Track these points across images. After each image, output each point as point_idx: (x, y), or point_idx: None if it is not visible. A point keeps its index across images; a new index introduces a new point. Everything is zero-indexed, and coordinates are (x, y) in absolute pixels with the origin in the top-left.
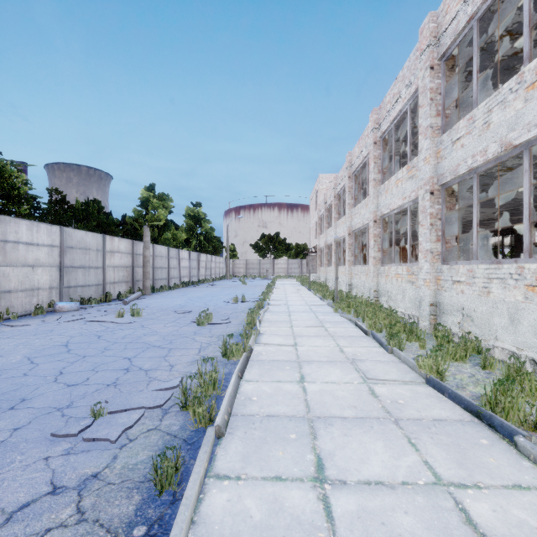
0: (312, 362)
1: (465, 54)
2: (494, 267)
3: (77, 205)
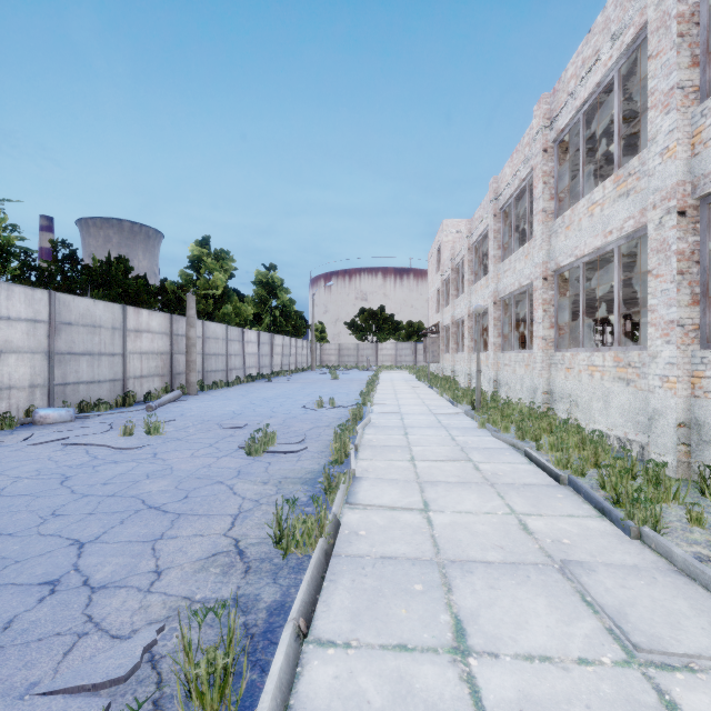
0: (471, 565)
1: None
2: None
3: (94, 265)
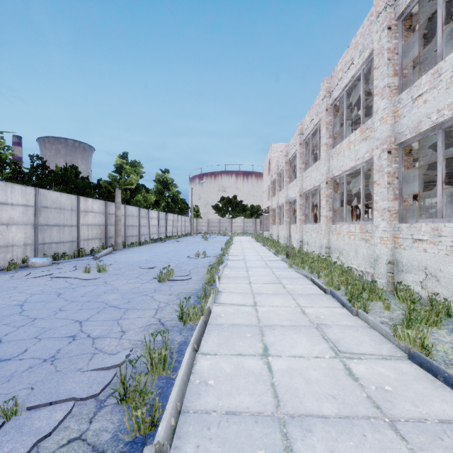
0: (274, 326)
1: (421, 14)
2: None
3: (57, 170)
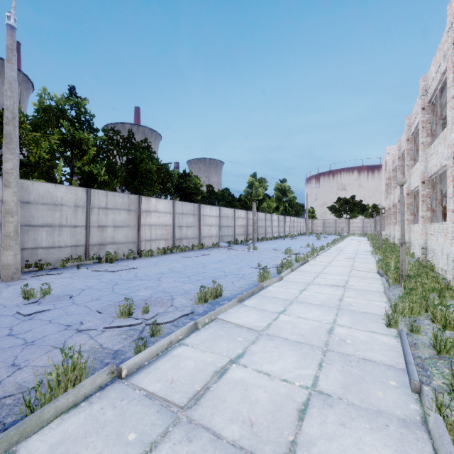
0: (333, 266)
1: None
2: (438, 226)
3: (218, 192)
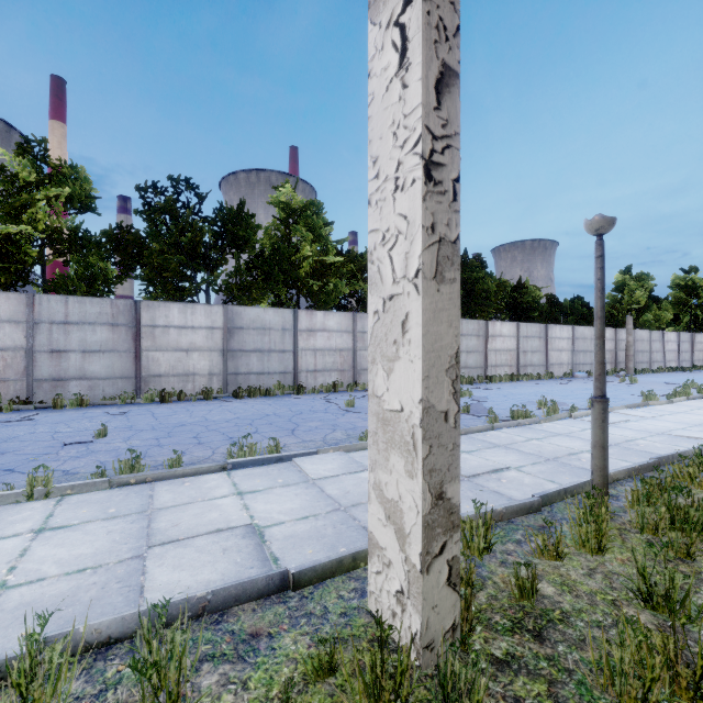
0: None
1: None
2: None
3: (565, 304)
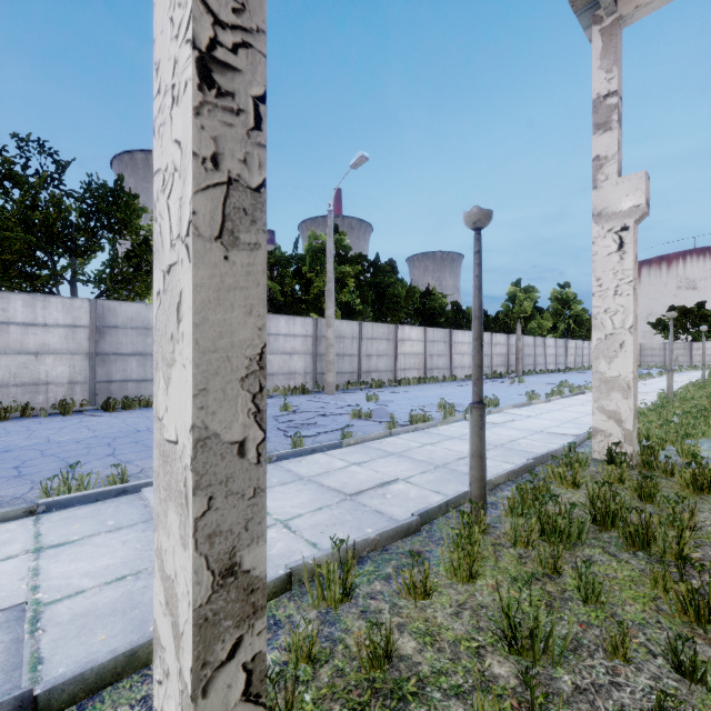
0: None
1: None
2: None
3: (467, 311)
